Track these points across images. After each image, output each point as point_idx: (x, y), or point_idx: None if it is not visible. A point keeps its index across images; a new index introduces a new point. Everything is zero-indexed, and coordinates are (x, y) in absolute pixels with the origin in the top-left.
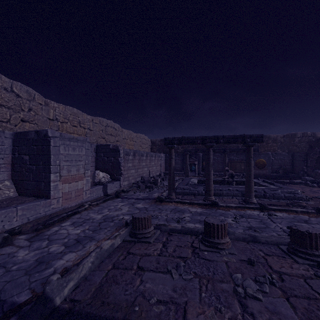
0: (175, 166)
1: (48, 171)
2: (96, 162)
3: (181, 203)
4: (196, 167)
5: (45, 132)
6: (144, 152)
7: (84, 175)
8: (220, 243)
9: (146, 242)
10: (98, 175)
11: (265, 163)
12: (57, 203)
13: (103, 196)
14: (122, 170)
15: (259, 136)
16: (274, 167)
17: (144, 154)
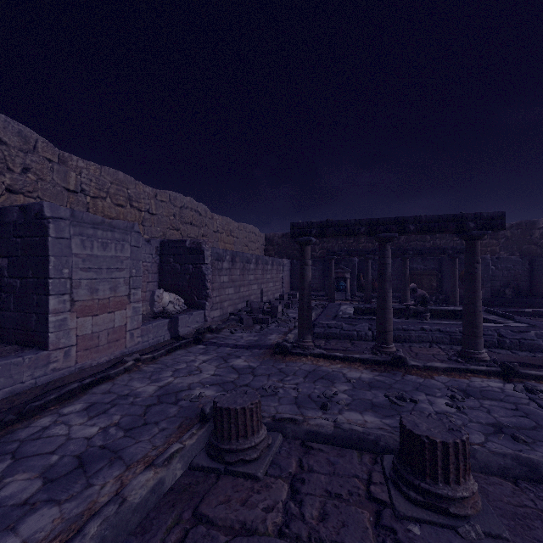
0: None
1: (43, 290)
2: (160, 274)
3: (326, 359)
4: (348, 284)
5: (39, 208)
6: (252, 256)
7: (128, 299)
8: (454, 499)
9: (247, 475)
10: (161, 299)
11: None
12: (64, 358)
13: (169, 341)
14: (209, 288)
15: (497, 217)
16: (494, 284)
17: (252, 260)
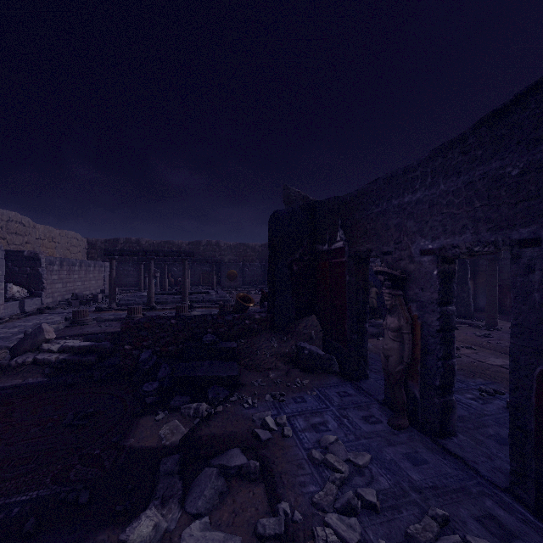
0: (128, 279)
1: None
2: None
3: (122, 311)
4: (158, 281)
5: None
6: (77, 261)
7: None
8: (135, 317)
9: (85, 324)
10: (12, 289)
11: (236, 275)
12: None
13: (20, 313)
14: (45, 283)
15: (191, 252)
16: (248, 279)
17: (77, 263)
